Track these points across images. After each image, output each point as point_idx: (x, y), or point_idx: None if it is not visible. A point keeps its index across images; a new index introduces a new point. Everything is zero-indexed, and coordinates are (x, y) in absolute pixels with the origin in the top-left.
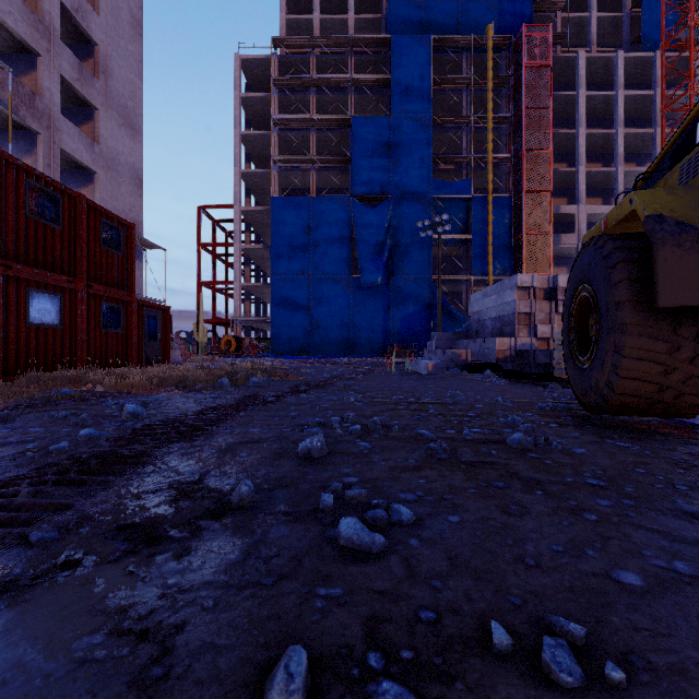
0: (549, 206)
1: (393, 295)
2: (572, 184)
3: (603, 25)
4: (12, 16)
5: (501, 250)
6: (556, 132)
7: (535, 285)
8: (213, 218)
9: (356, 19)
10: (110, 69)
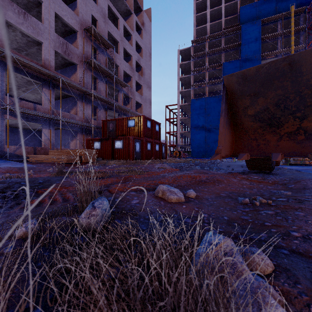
0: None
1: None
2: None
3: None
4: (127, 70)
5: None
6: None
7: None
8: (169, 109)
9: (225, 19)
10: (144, 72)
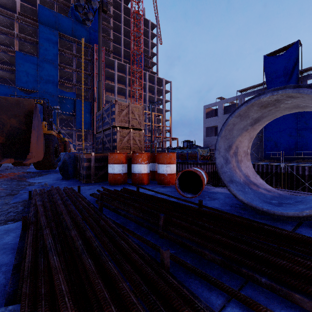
0: None
1: None
2: None
3: (126, 52)
4: None
5: (87, 120)
6: (108, 83)
7: None
8: None
9: (21, 3)
10: None
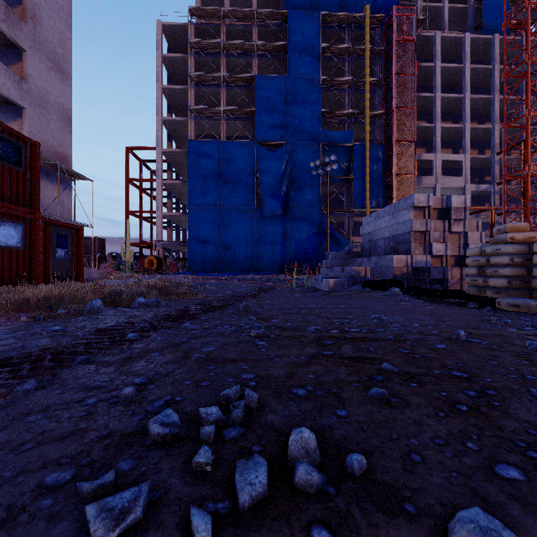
0: (414, 153)
1: (289, 223)
2: (430, 137)
3: (453, 14)
4: None
5: (376, 188)
6: (418, 95)
7: (431, 205)
8: (139, 159)
9: None
10: (39, 17)
